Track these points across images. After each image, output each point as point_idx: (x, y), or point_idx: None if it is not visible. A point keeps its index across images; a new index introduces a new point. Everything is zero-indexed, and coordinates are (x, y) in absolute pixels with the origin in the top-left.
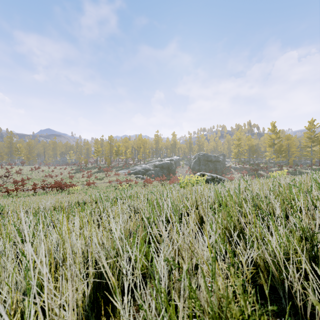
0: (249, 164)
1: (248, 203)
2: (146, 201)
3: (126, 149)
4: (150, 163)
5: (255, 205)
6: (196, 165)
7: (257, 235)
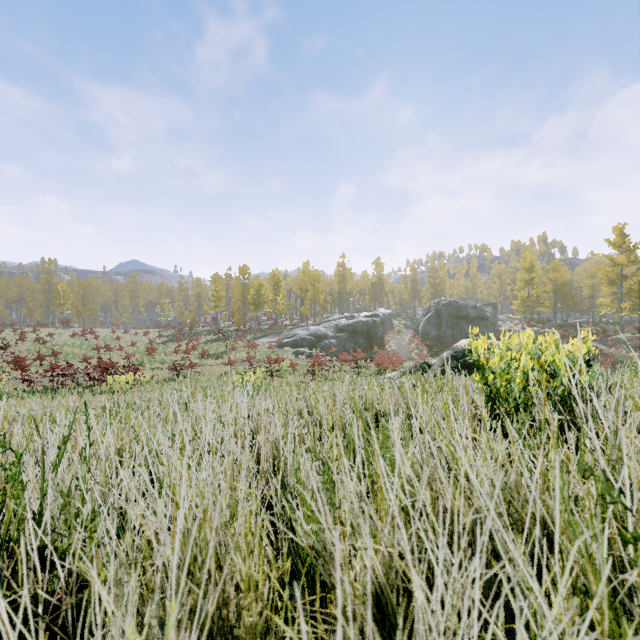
0: (555, 325)
1: None
2: None
3: (276, 293)
4: (328, 322)
5: None
6: (431, 327)
7: None
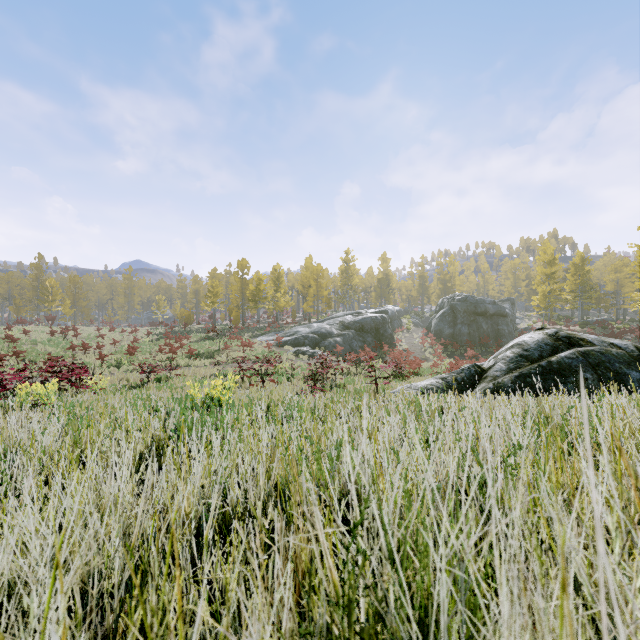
0: (578, 323)
1: None
2: None
3: (277, 289)
4: (332, 319)
5: None
6: (445, 324)
7: None
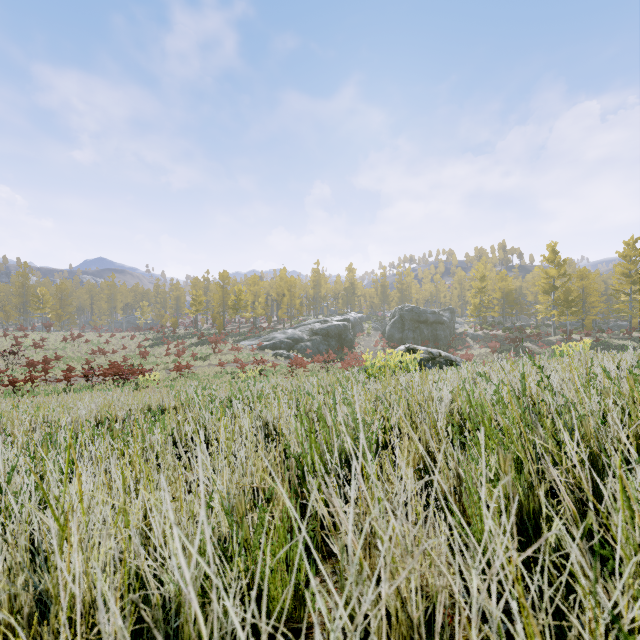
0: (503, 328)
1: (576, 432)
2: (295, 408)
3: (254, 298)
4: (303, 326)
5: (568, 429)
6: (395, 330)
7: (627, 535)
